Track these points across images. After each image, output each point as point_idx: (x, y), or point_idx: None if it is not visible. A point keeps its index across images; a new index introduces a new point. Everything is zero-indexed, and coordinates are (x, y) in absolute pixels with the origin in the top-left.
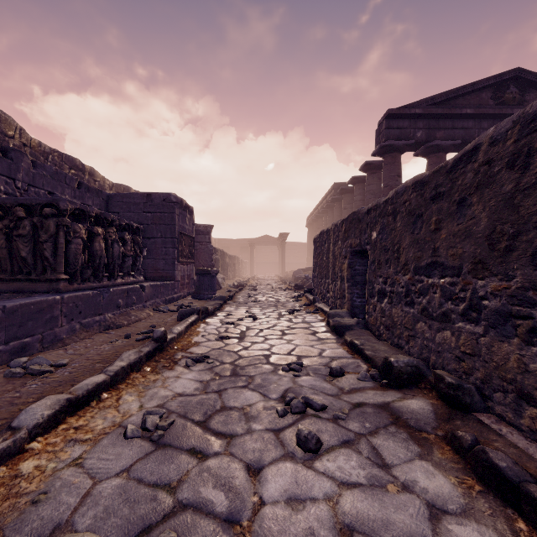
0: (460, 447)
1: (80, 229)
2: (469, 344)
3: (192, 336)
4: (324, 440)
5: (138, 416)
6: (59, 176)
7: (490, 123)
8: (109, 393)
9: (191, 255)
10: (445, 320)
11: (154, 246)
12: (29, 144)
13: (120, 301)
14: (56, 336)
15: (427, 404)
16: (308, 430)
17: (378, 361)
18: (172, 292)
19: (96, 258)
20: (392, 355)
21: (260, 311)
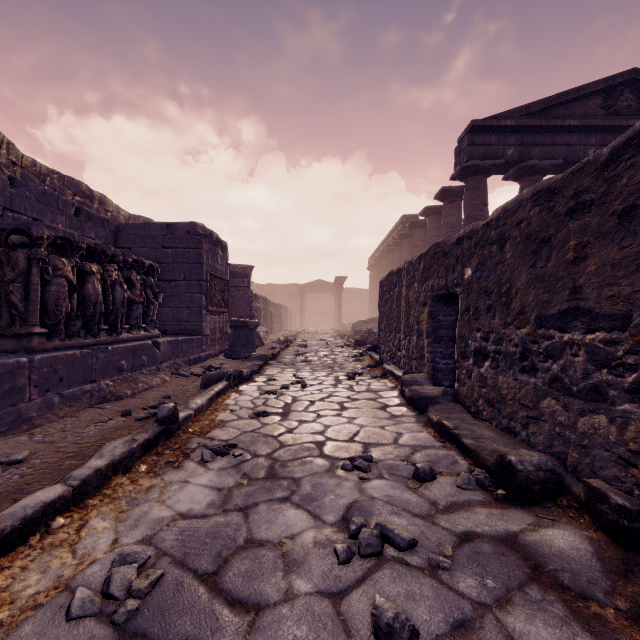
0: None
1: (64, 265)
2: None
3: (217, 411)
4: (420, 621)
5: (103, 564)
6: (48, 199)
7: (599, 138)
8: (68, 517)
9: (224, 303)
10: (595, 399)
11: (176, 291)
12: (20, 163)
13: (123, 363)
14: (21, 415)
15: (581, 540)
16: (393, 609)
17: (486, 456)
18: (198, 350)
19: (90, 304)
20: (510, 450)
21: (311, 375)
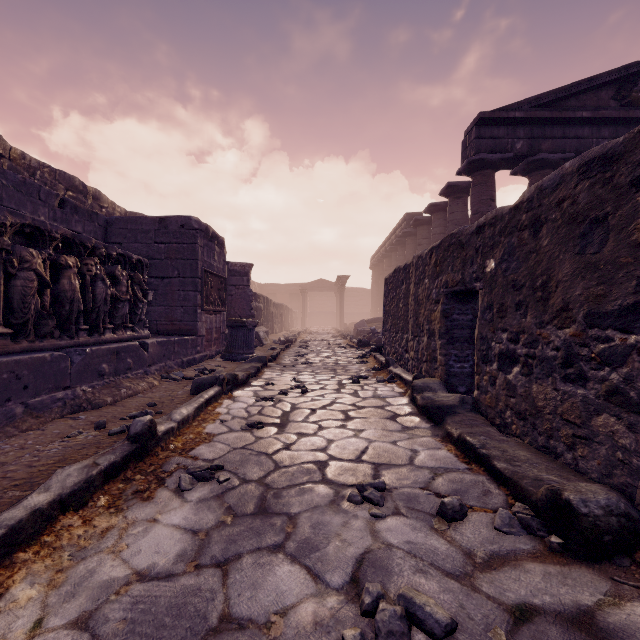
0: None
1: (33, 257)
2: None
3: (206, 422)
4: None
5: None
6: (28, 188)
7: (612, 131)
8: None
9: (222, 301)
10: None
11: (169, 288)
12: (8, 155)
13: (104, 367)
14: None
15: None
16: None
17: (528, 487)
18: (193, 351)
19: (65, 302)
20: (565, 484)
21: (312, 378)
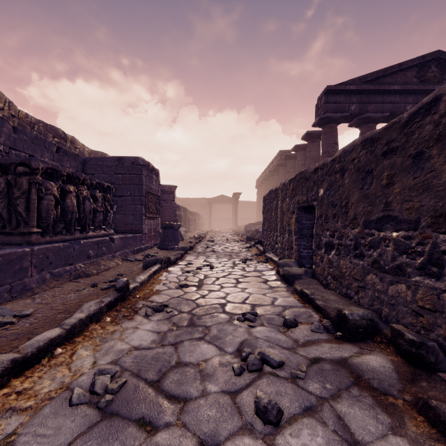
0: (436, 420)
1: (52, 186)
2: (428, 299)
3: (154, 284)
4: (284, 407)
5: (89, 375)
6: (38, 141)
7: (414, 98)
8: (64, 348)
9: (157, 211)
10: (399, 274)
11: (124, 203)
12: (17, 115)
13: (90, 252)
14: (26, 286)
15: (387, 361)
16: (267, 398)
17: (330, 312)
18: (140, 243)
19: (68, 213)
20: (345, 307)
21: (217, 260)
